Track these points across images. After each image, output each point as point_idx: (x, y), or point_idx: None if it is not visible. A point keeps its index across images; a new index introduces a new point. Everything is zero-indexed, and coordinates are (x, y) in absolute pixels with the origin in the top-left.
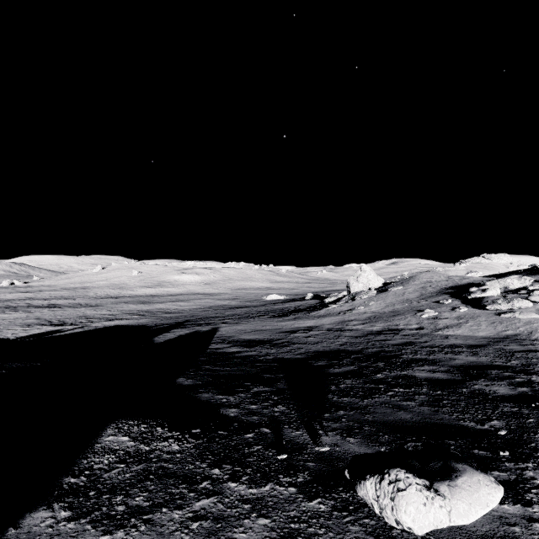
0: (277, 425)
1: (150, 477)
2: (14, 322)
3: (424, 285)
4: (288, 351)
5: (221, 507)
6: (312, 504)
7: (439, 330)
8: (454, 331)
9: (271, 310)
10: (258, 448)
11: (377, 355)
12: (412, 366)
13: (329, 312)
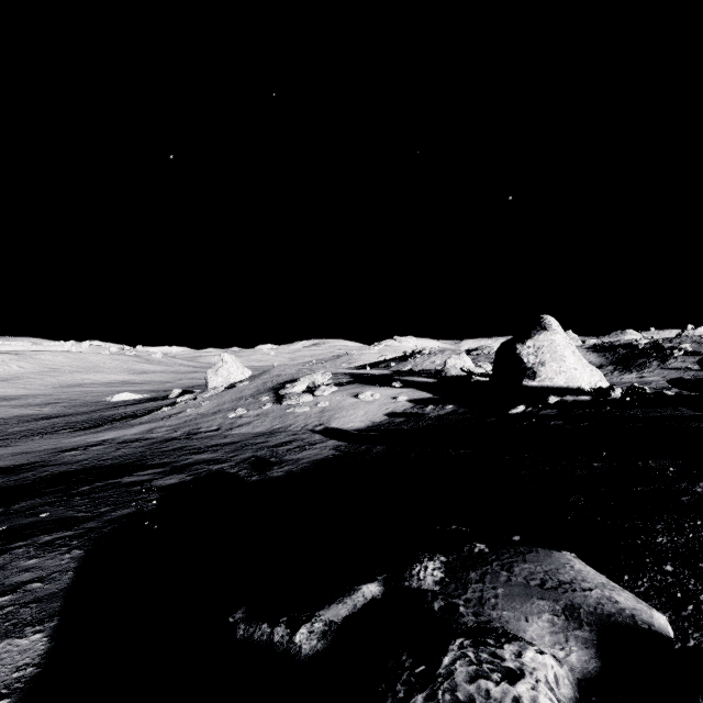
0: None
1: None
2: None
3: (268, 380)
4: (23, 477)
5: None
6: None
7: (230, 430)
8: (241, 429)
9: (93, 419)
10: None
11: (123, 466)
12: (136, 473)
13: (154, 418)
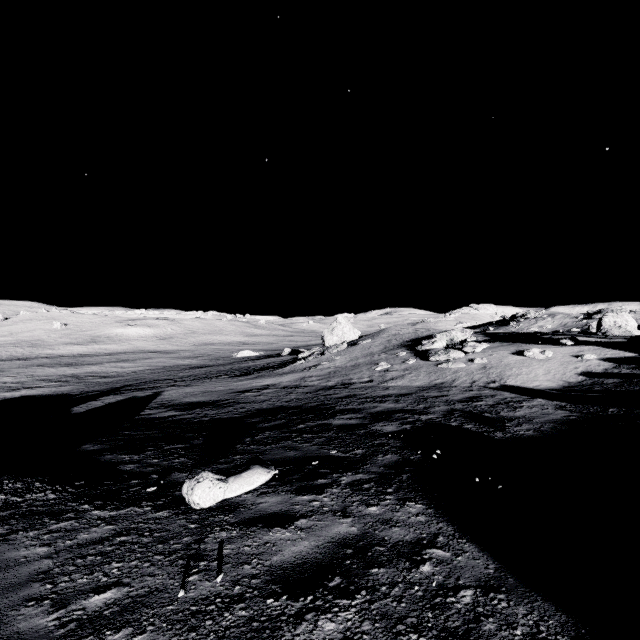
0: (168, 472)
1: (15, 517)
2: None
3: (391, 338)
4: (229, 411)
5: (76, 525)
6: (158, 514)
7: (385, 382)
8: (397, 382)
9: (236, 369)
10: (138, 488)
11: (313, 409)
12: (336, 416)
13: (294, 369)
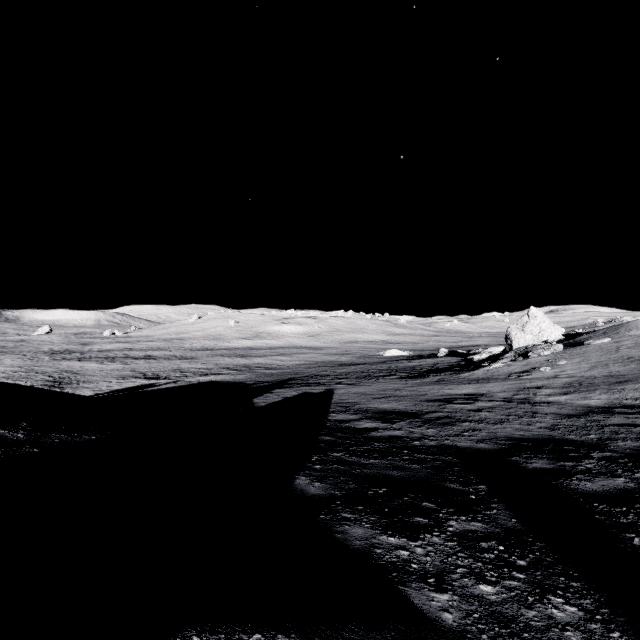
0: None
1: None
2: (111, 374)
3: None
4: (458, 434)
5: None
6: None
7: None
8: None
9: (397, 368)
10: None
11: None
12: None
13: (492, 374)
